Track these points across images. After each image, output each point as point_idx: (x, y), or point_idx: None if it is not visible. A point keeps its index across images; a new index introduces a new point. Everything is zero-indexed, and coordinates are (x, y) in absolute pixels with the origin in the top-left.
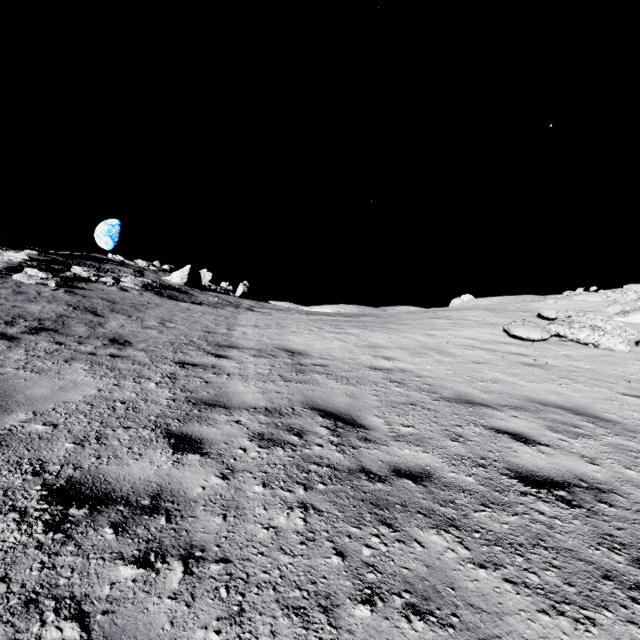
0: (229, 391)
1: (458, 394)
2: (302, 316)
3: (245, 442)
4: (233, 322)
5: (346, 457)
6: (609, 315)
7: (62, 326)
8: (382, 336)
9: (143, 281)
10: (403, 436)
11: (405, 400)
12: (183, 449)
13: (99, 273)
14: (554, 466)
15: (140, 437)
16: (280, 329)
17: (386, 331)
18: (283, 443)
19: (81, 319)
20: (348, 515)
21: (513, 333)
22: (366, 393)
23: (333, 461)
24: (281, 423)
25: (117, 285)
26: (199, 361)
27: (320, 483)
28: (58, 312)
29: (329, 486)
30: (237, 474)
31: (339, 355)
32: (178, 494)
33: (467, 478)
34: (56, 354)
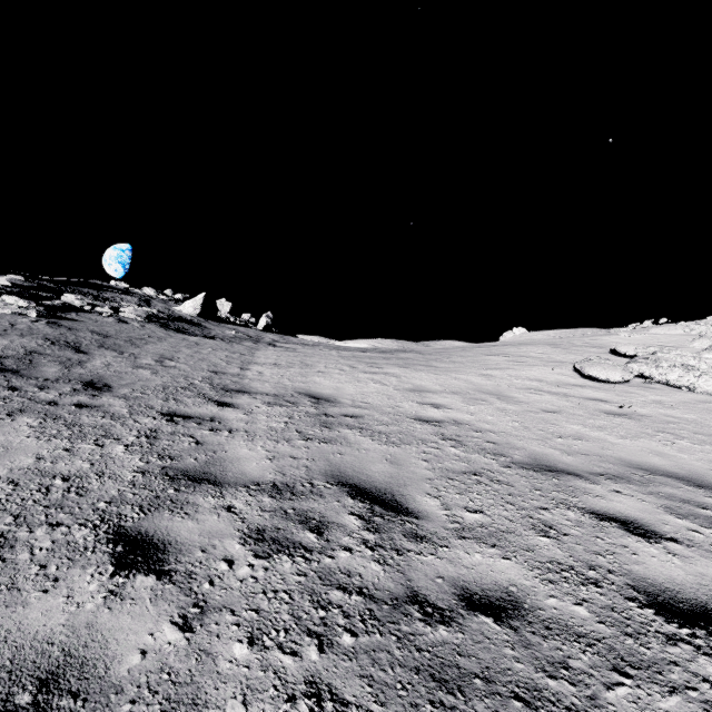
0: (226, 456)
1: (533, 457)
2: (332, 352)
3: (234, 547)
4: (249, 360)
5: (387, 571)
6: (696, 351)
7: (27, 365)
8: (428, 377)
9: (147, 311)
10: (469, 529)
11: (465, 467)
12: (132, 565)
13: (95, 302)
14: (698, 580)
15: (69, 543)
16: (304, 368)
17: (432, 371)
18: (292, 547)
19: (57, 356)
20: (393, 711)
21: (588, 373)
22: (412, 457)
23: (367, 581)
24: (293, 509)
25: (115, 316)
26: (195, 412)
27: (346, 631)
28: (29, 348)
29: (361, 638)
30: (209, 617)
31: (376, 402)
32: (93, 672)
33: (576, 608)
34: (1, 404)
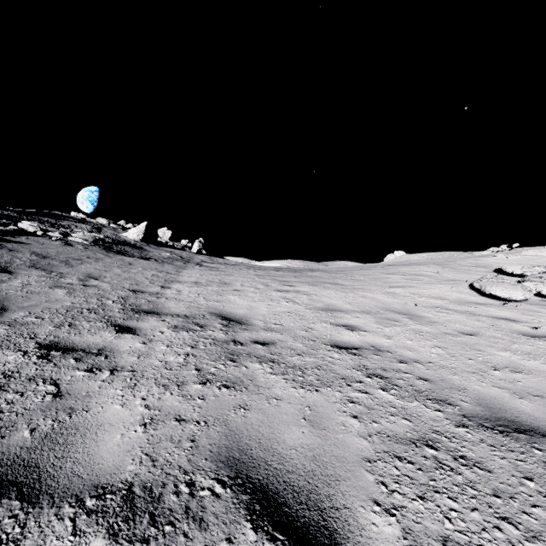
0: (82, 422)
1: (484, 403)
2: (250, 271)
3: None
4: (173, 278)
5: None
6: None
7: None
8: (337, 295)
9: (95, 236)
10: None
11: (410, 429)
12: None
13: (49, 228)
14: None
15: None
16: (222, 286)
17: (340, 288)
18: None
19: None
20: None
21: (490, 292)
22: (338, 411)
23: None
24: None
25: (63, 239)
26: (84, 341)
27: None
28: None
29: None
30: None
31: (289, 323)
32: None
33: None
34: None
